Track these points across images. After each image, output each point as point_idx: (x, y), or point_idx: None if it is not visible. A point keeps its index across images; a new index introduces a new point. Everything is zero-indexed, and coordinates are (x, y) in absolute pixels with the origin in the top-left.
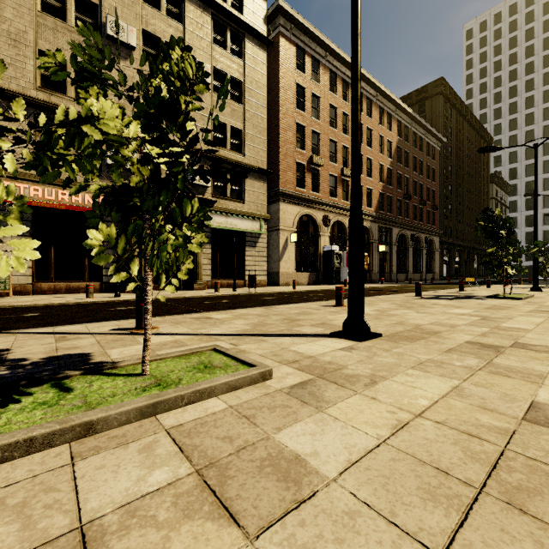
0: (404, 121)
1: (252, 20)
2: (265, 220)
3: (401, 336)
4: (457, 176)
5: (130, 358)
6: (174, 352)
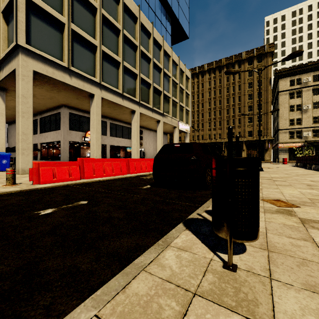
0: None
1: None
2: None
3: None
4: None
5: None
6: None
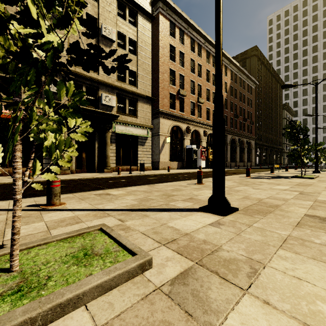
0: (234, 70)
1: (142, 2)
2: (150, 128)
3: (253, 210)
4: (264, 104)
5: (22, 240)
6: (61, 234)
